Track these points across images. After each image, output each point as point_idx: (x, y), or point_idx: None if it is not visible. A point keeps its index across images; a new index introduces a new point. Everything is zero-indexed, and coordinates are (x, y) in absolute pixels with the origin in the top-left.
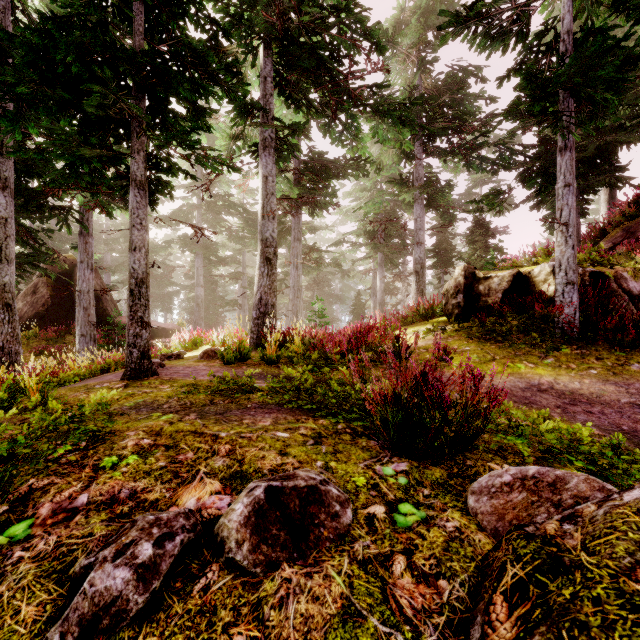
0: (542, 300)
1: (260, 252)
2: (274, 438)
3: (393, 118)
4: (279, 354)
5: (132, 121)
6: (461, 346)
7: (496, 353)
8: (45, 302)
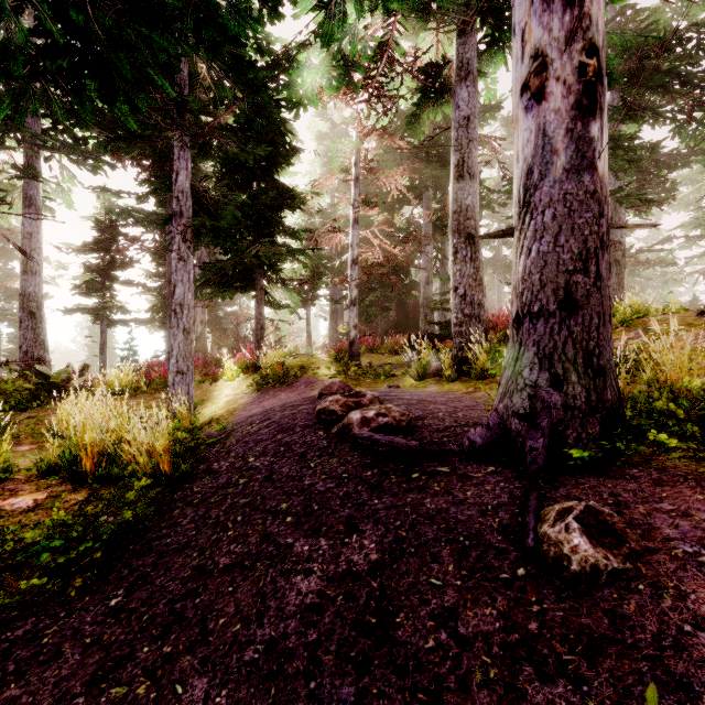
0: None
1: None
2: None
3: None
4: None
5: None
6: None
7: None
8: (393, 320)
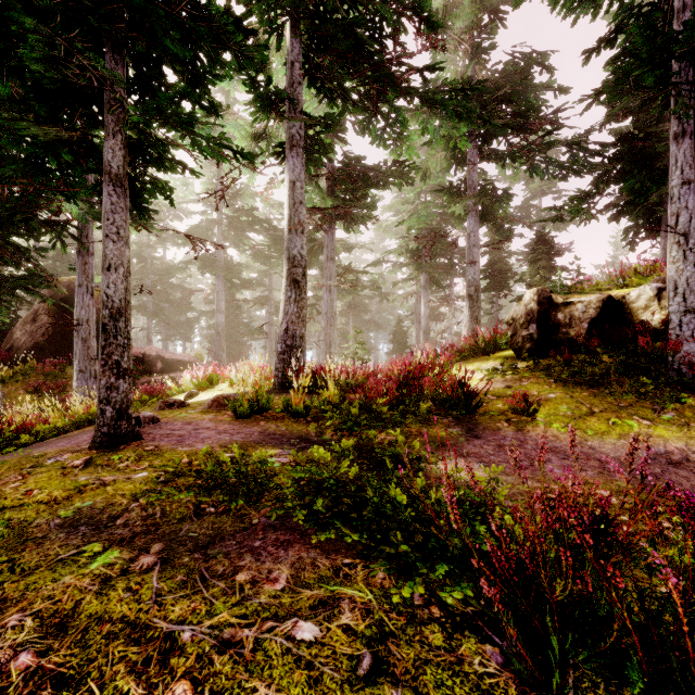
0: (645, 332)
1: (286, 273)
2: (289, 653)
3: (447, 109)
4: (308, 404)
5: (105, 92)
6: (542, 392)
7: (593, 404)
8: (45, 331)
